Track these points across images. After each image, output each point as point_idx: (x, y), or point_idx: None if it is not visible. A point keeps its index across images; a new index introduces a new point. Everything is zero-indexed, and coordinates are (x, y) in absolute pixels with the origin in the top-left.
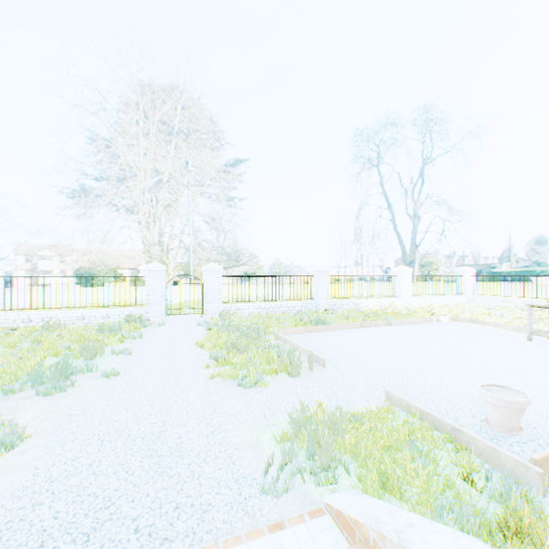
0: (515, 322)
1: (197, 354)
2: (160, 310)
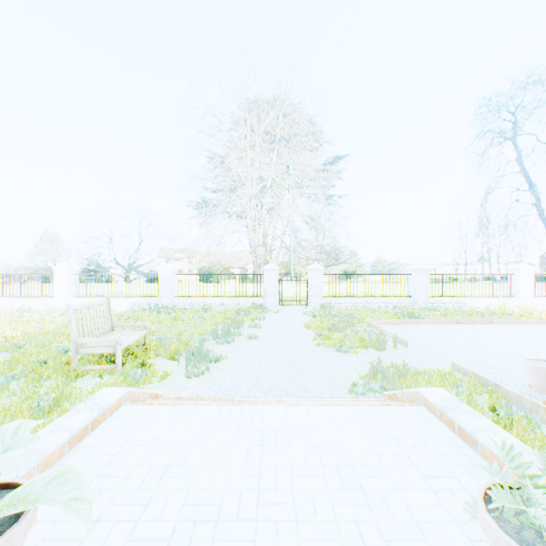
0: None
1: (305, 332)
2: (274, 301)
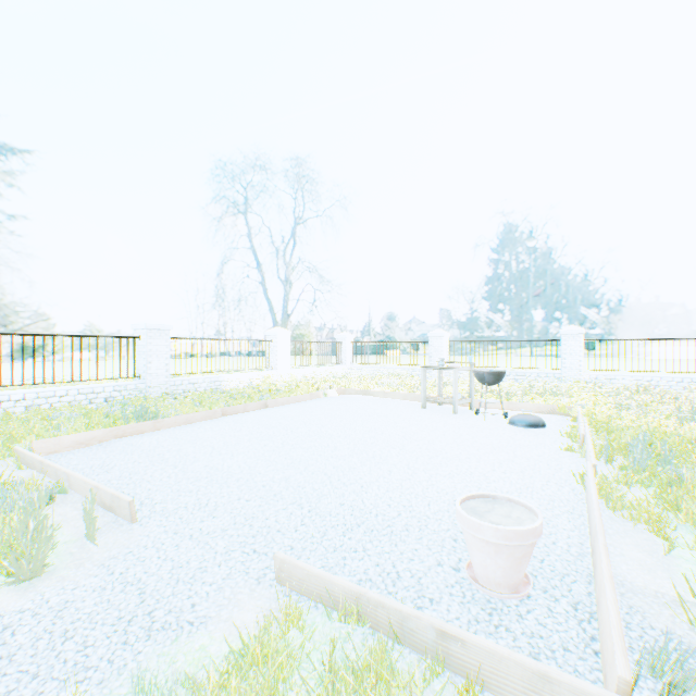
0: (401, 389)
1: None
2: None
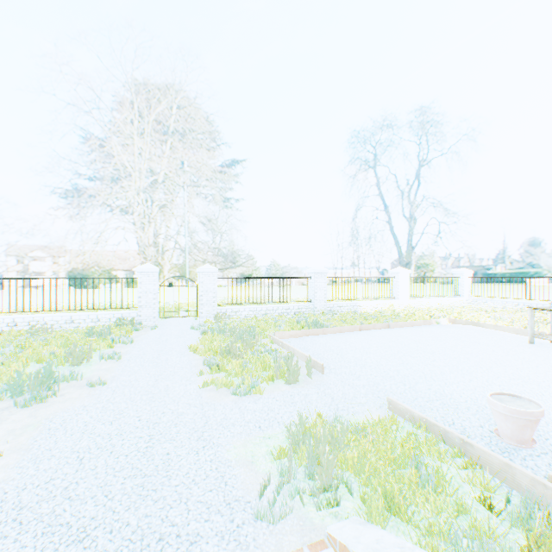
0: (514, 324)
1: (190, 360)
2: (153, 312)
